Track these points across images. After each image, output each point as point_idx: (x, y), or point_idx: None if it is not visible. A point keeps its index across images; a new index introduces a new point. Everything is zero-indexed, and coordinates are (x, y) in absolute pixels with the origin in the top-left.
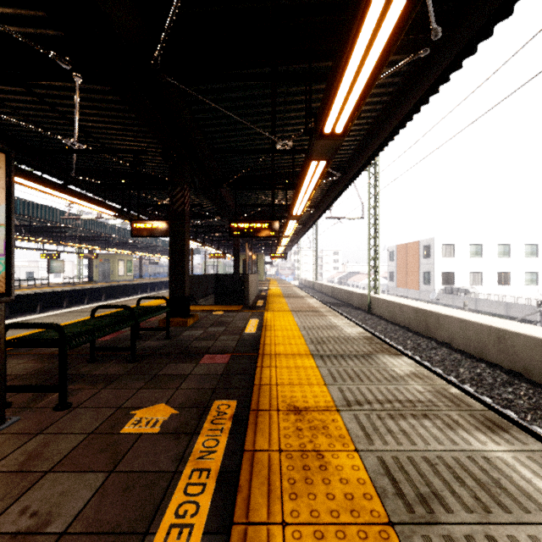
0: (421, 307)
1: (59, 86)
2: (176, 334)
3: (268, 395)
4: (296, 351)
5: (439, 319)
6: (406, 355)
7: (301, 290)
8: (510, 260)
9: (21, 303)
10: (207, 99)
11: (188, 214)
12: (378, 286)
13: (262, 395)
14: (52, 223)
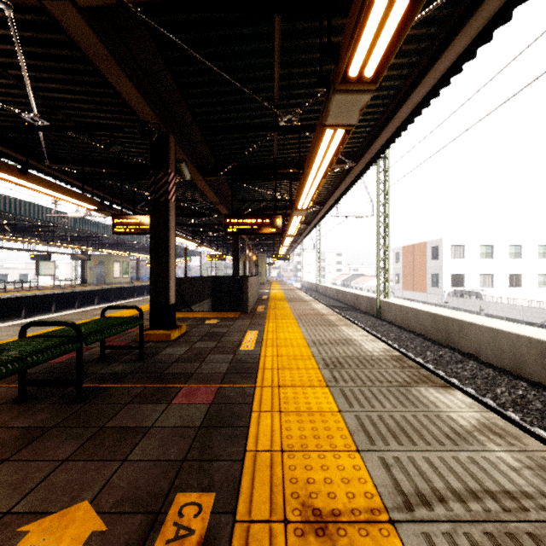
0: (440, 314)
1: (1, 36)
2: (154, 351)
3: (269, 478)
4: (307, 380)
5: (464, 328)
6: (428, 370)
7: (305, 294)
8: (522, 261)
9: (4, 308)
10: (190, 47)
11: (173, 205)
12: (388, 289)
13: (259, 476)
14: (40, 222)
